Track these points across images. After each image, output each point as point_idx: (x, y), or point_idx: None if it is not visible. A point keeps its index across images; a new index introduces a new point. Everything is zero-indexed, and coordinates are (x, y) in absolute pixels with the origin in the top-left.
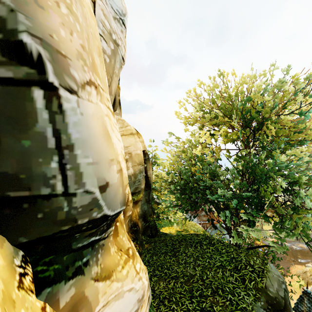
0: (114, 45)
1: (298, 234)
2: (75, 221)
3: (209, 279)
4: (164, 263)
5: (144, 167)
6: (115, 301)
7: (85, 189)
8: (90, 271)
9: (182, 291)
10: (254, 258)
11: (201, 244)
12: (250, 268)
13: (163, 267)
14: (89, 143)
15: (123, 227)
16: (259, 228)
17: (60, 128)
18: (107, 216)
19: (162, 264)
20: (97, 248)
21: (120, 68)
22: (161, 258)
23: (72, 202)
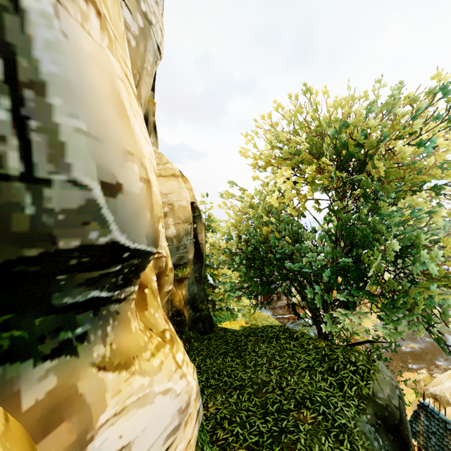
0: (144, 20)
1: (412, 324)
2: (53, 240)
3: (291, 386)
4: (223, 367)
5: (193, 228)
6: (137, 407)
7: (70, 178)
8: (91, 351)
9: (251, 406)
10: (355, 354)
11: (278, 339)
12: (351, 368)
13: (222, 374)
14: (82, 95)
15: (157, 300)
16: (355, 323)
17: (14, 42)
18: (118, 246)
19: (219, 369)
20: (106, 316)
21: (155, 63)
22: (218, 361)
23: (42, 197)
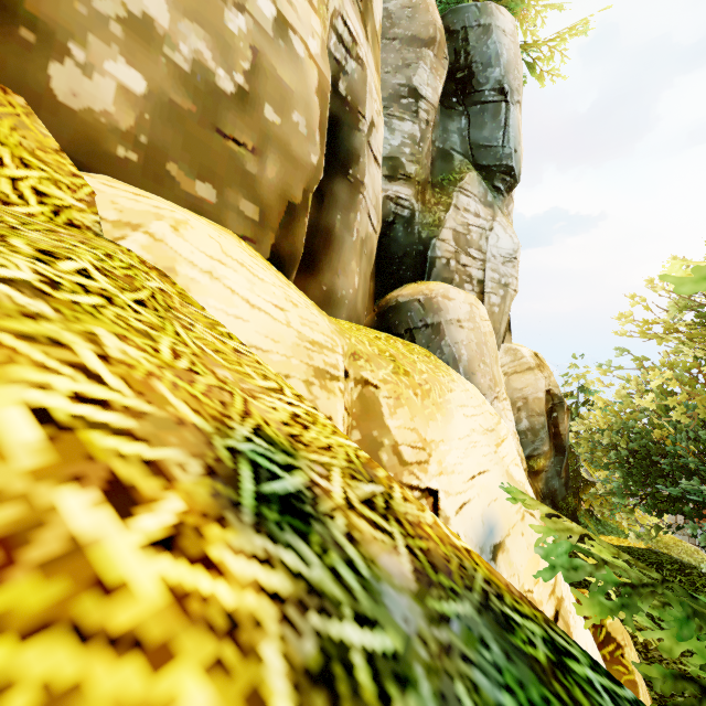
0: (503, 289)
1: None
2: None
3: None
4: None
5: (552, 417)
6: None
7: None
8: None
9: None
10: None
11: (660, 568)
12: None
13: None
14: None
15: None
16: None
17: None
18: None
19: None
20: None
21: (511, 300)
22: None
23: None
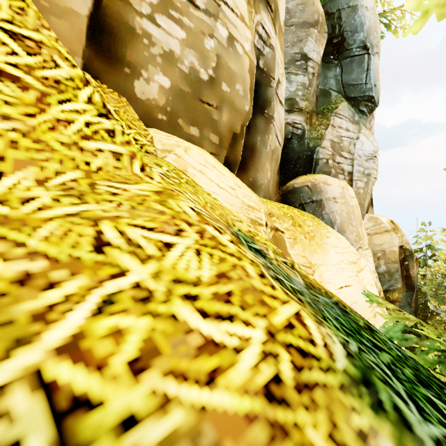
0: (366, 177)
1: None
2: None
3: None
4: None
5: (404, 264)
6: None
7: None
8: None
9: None
10: None
11: None
12: None
13: None
14: None
15: None
16: None
17: None
18: None
19: None
20: None
21: (372, 185)
22: None
23: None
